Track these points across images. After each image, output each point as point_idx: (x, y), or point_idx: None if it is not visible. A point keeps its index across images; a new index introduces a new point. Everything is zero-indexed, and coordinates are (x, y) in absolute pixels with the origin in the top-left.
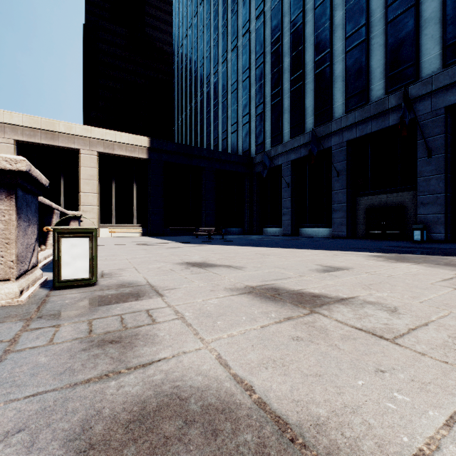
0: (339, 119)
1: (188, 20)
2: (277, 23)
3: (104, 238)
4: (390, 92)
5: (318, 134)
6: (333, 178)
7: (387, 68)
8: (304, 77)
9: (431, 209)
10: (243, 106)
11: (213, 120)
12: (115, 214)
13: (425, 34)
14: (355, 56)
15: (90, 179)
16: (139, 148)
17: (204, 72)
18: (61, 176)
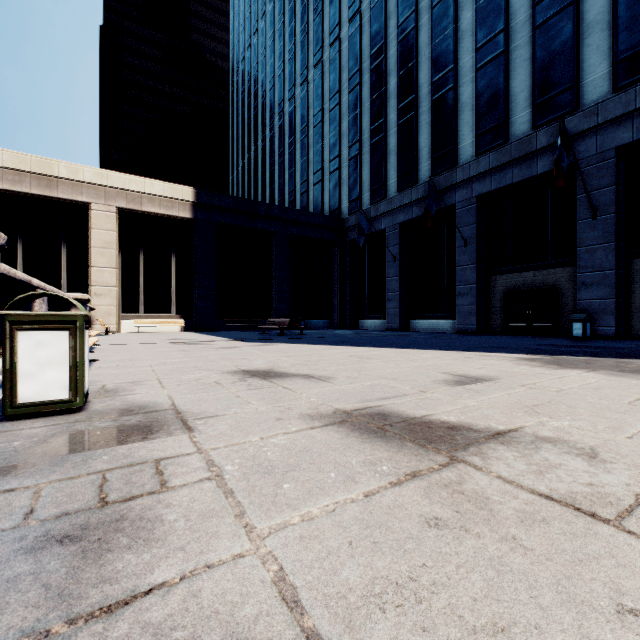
0: (467, 164)
1: (252, 23)
2: (379, 27)
3: (126, 334)
4: (538, 127)
5: (438, 185)
6: (458, 248)
7: (534, 93)
8: (417, 104)
9: (596, 293)
10: (330, 146)
11: (288, 165)
12: (143, 299)
13: (588, 44)
14: (490, 75)
15: (105, 247)
16: (179, 203)
17: (276, 97)
18: (62, 242)
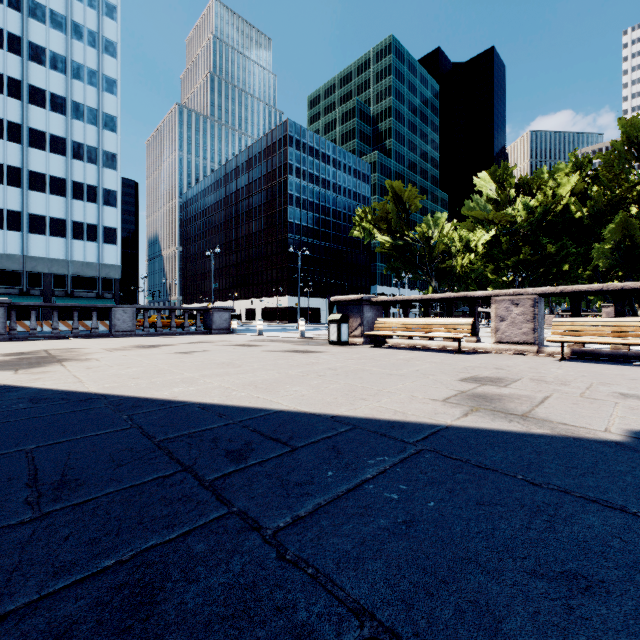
0: None
1: None
2: None
3: None
4: None
5: None
6: None
7: None
8: None
9: None
10: None
11: None
12: None
13: None
14: None
15: None
16: None
17: None
18: None
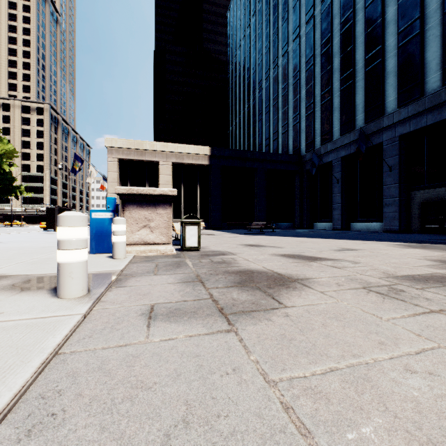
0: (391, 114)
1: (241, 31)
2: (327, 25)
3: None
4: None
5: (369, 130)
6: (384, 173)
7: (443, 60)
8: (354, 75)
9: None
10: (293, 107)
11: (264, 122)
12: (183, 211)
13: None
14: (409, 50)
15: (166, 184)
16: (202, 156)
17: (256, 78)
18: (146, 183)
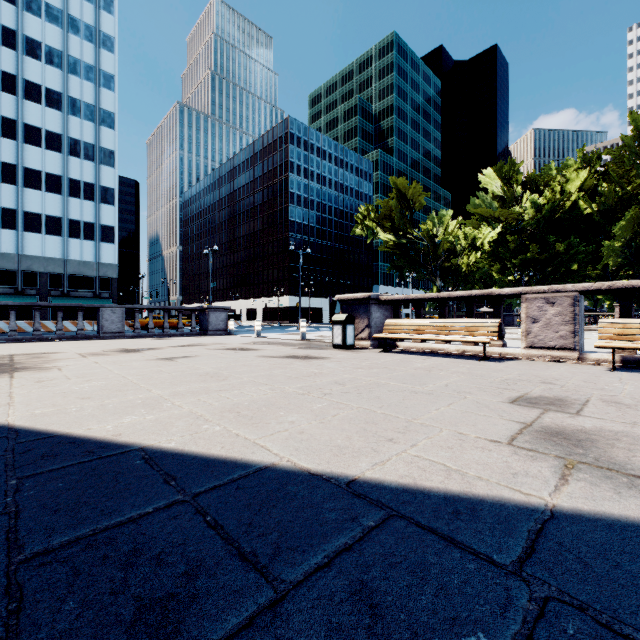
0: None
1: None
2: None
3: None
4: None
5: None
6: None
7: None
8: None
9: None
10: None
11: None
12: None
13: None
14: None
15: None
16: None
17: None
18: None
